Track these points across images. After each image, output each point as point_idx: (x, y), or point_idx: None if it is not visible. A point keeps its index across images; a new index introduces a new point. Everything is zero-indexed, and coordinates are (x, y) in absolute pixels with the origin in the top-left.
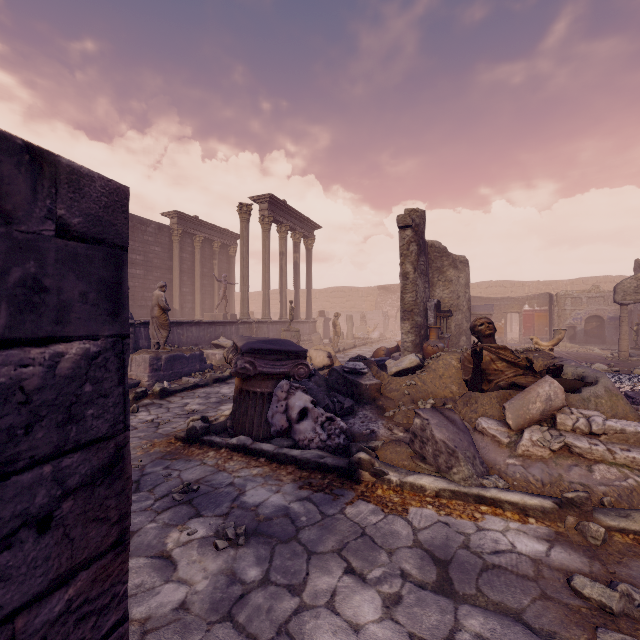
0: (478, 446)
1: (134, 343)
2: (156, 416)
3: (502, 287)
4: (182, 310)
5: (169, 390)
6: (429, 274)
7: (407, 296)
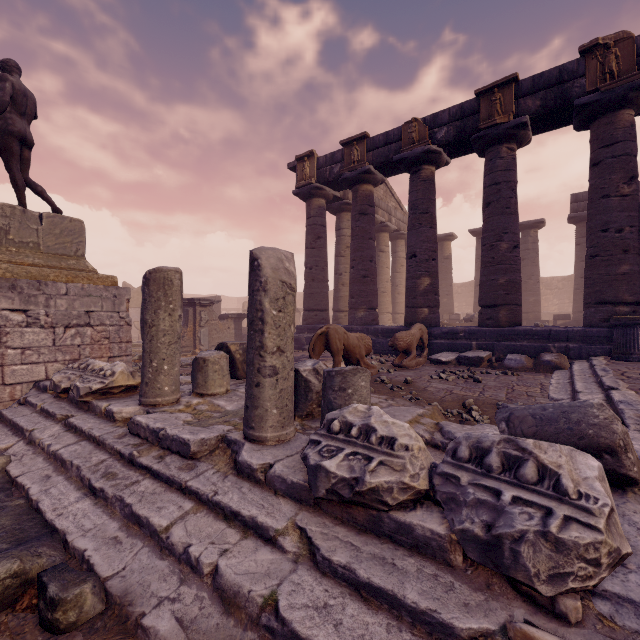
0: None
1: None
2: None
3: None
4: None
5: None
6: None
7: None
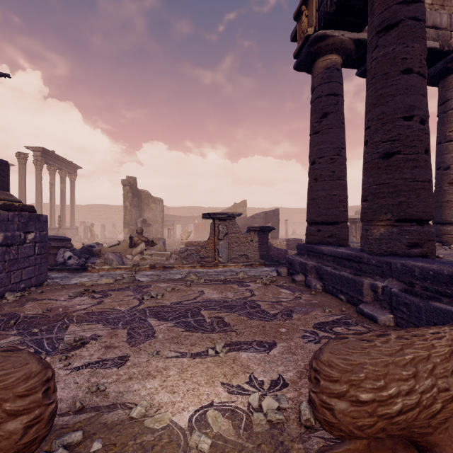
0: (125, 261)
1: None
2: None
3: (196, 209)
4: None
5: None
6: (142, 205)
7: (127, 217)
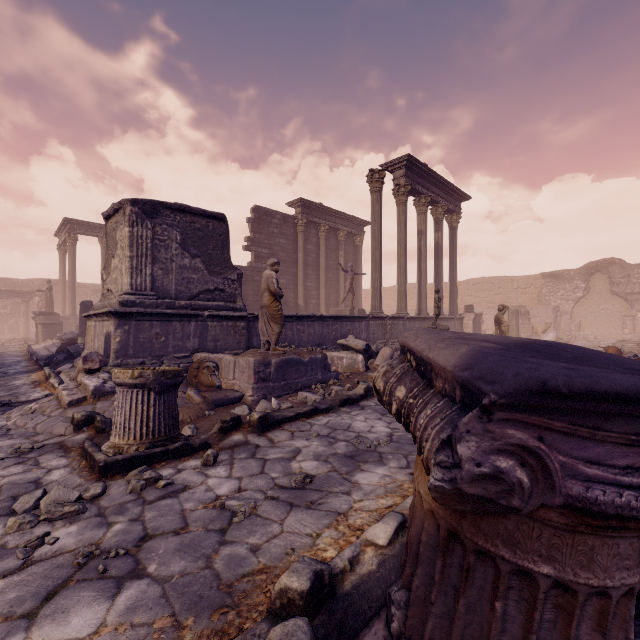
0: None
1: (247, 341)
2: (237, 484)
3: None
4: (306, 306)
5: (273, 418)
6: None
7: None
